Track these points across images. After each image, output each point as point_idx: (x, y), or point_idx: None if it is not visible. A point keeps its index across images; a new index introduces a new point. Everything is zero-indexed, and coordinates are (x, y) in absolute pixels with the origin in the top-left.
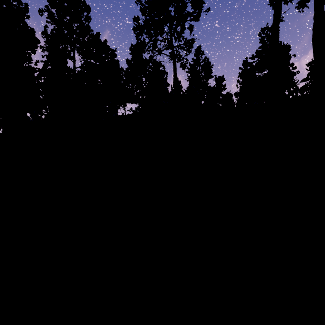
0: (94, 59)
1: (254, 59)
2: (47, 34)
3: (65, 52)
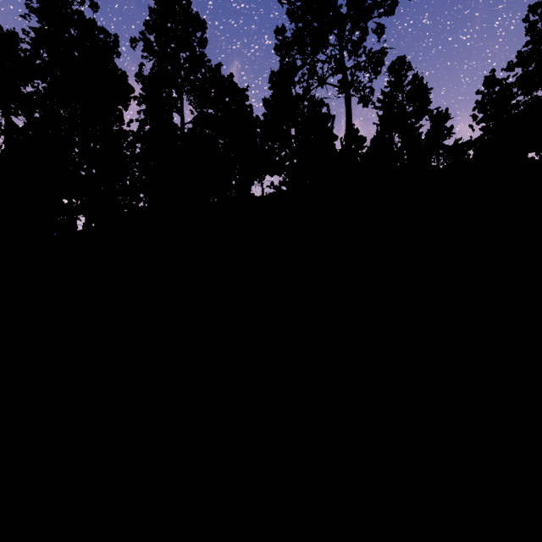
0: (212, 108)
1: (512, 70)
2: (143, 76)
3: (170, 102)
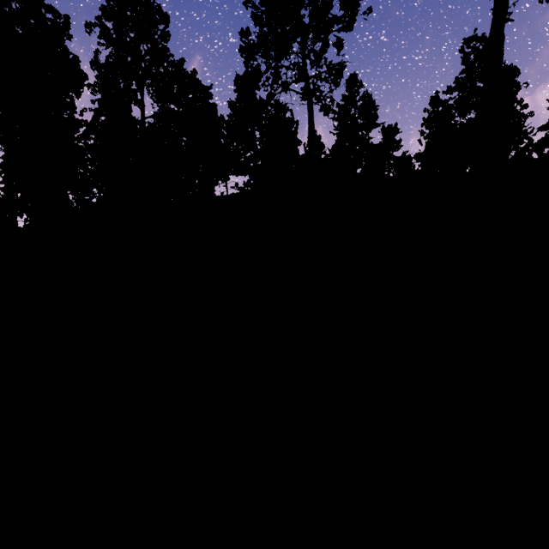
0: (175, 103)
1: (451, 94)
2: (99, 64)
3: (129, 93)
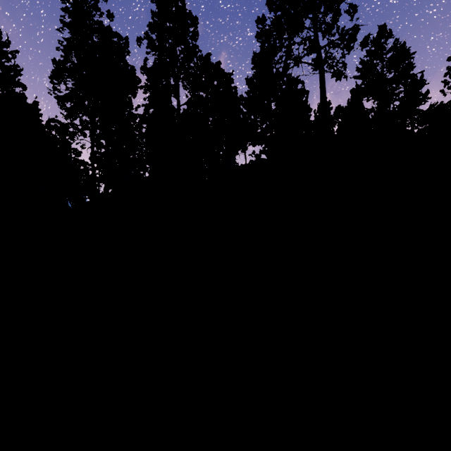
0: (203, 91)
1: None
2: (147, 68)
3: (169, 88)
